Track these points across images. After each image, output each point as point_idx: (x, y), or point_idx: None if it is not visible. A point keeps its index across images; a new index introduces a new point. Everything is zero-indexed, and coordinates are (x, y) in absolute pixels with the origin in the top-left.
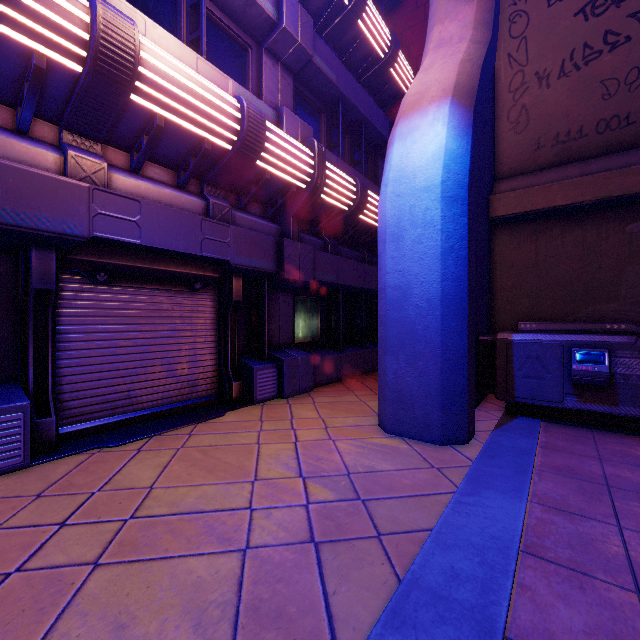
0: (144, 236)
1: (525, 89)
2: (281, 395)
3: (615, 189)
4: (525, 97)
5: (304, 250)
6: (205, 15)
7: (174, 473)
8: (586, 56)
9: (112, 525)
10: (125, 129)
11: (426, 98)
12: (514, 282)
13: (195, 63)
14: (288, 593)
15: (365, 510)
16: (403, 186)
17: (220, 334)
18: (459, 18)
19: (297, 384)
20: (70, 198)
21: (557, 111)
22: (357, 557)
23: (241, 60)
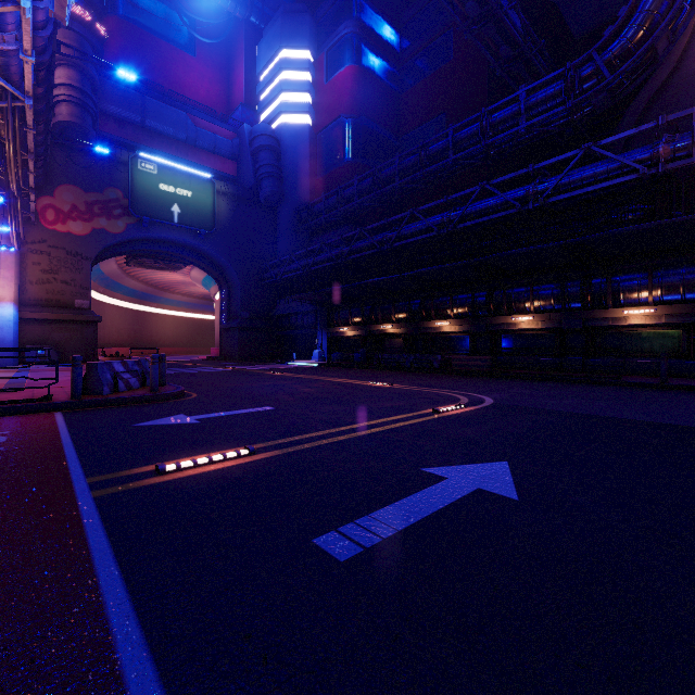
0: None
1: (26, 283)
2: None
3: (49, 317)
4: (26, 285)
5: None
6: None
7: None
8: (43, 282)
9: None
10: None
11: (7, 299)
12: (23, 335)
13: None
14: None
15: None
16: (4, 319)
17: None
18: (10, 272)
19: None
20: None
21: (36, 292)
22: None
23: None
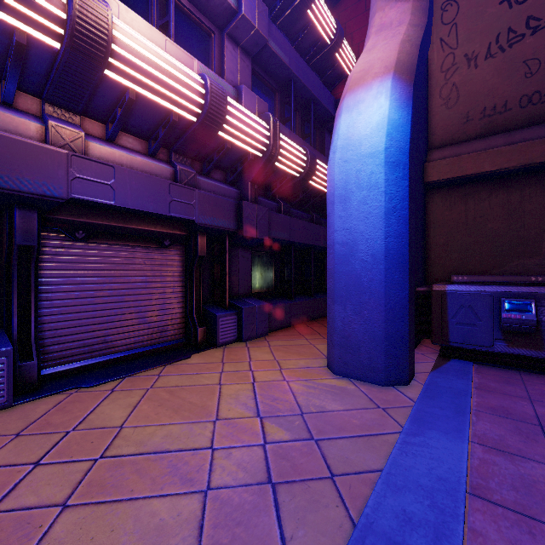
0: (118, 198)
1: (455, 69)
2: (240, 339)
3: (537, 156)
4: (455, 76)
5: (261, 211)
6: (173, 2)
7: (143, 413)
8: (510, 39)
9: (83, 465)
10: (101, 102)
11: (370, 74)
12: (446, 239)
13: (164, 44)
14: (247, 538)
15: (318, 450)
16: (350, 153)
17: (186, 285)
18: (398, 5)
19: (254, 329)
20: (50, 163)
21: (484, 88)
22: (312, 499)
23: (205, 44)
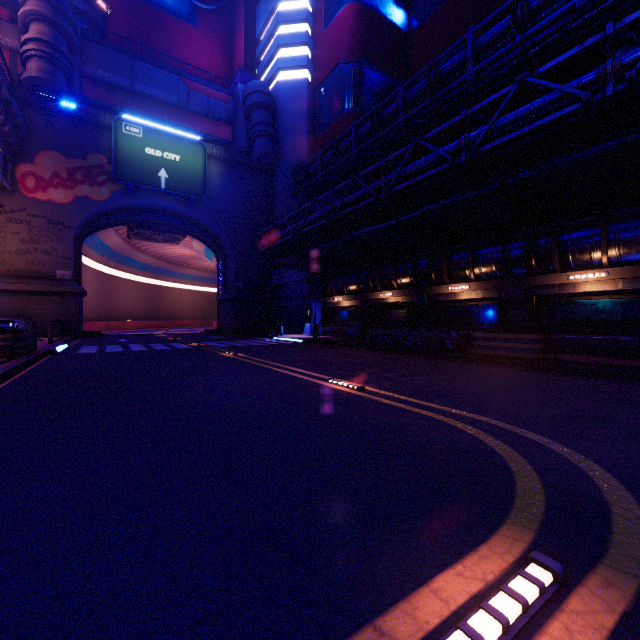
0: None
1: (5, 253)
2: None
3: (26, 289)
4: (5, 256)
5: None
6: None
7: None
8: (23, 252)
9: None
10: None
11: None
12: (1, 307)
13: None
14: None
15: None
16: None
17: None
18: None
19: None
20: None
21: (15, 263)
22: None
23: None
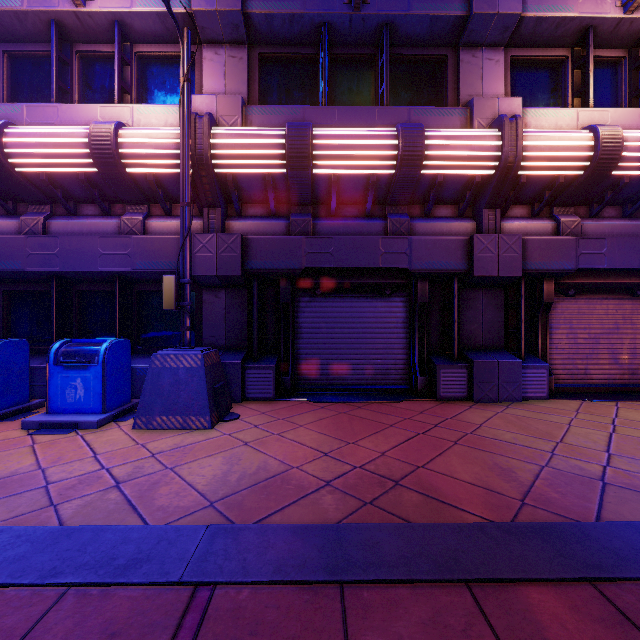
0: (608, 262)
1: None
2: None
3: None
4: None
5: None
6: None
7: None
8: None
9: None
10: (593, 192)
11: None
12: None
13: None
14: None
15: None
16: None
17: None
18: None
19: None
20: (566, 248)
21: None
22: None
23: None
